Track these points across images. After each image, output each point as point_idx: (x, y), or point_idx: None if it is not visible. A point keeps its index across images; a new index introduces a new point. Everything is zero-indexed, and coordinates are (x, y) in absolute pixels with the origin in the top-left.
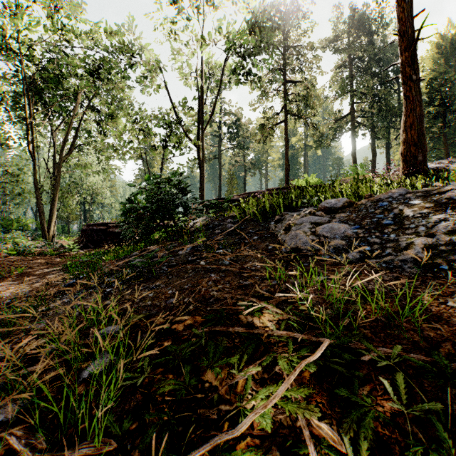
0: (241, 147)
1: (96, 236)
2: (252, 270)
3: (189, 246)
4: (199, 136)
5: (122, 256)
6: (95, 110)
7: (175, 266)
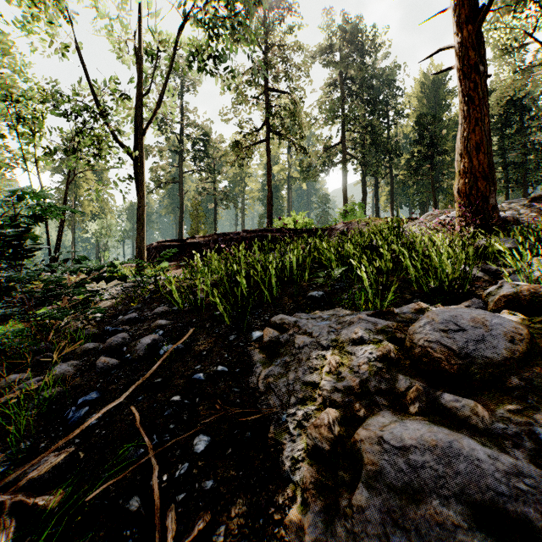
0: (210, 171)
1: None
2: None
3: None
4: (137, 142)
5: None
6: None
7: None
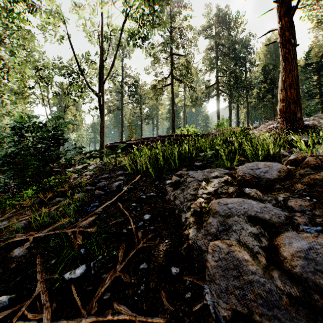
0: (138, 103)
1: None
2: None
3: (39, 234)
4: (100, 88)
5: None
6: None
7: None
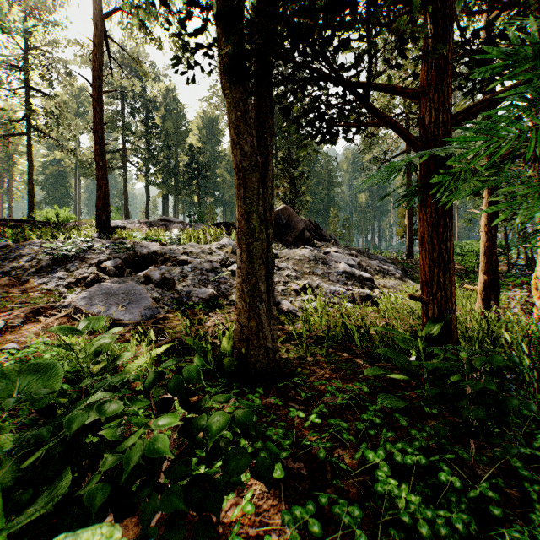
0: None
1: None
2: None
3: None
4: None
5: None
6: None
7: None
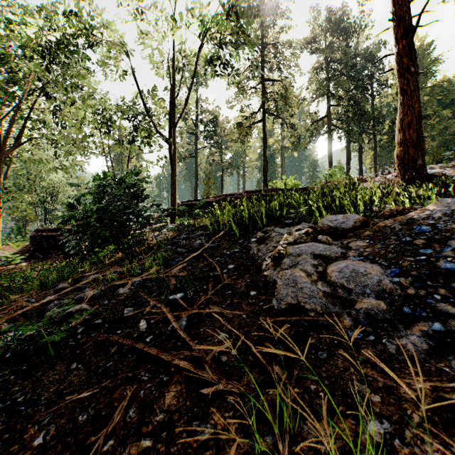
0: (218, 146)
1: (46, 244)
2: (222, 365)
3: (136, 279)
4: (170, 131)
5: (53, 282)
6: (50, 98)
7: (99, 326)
